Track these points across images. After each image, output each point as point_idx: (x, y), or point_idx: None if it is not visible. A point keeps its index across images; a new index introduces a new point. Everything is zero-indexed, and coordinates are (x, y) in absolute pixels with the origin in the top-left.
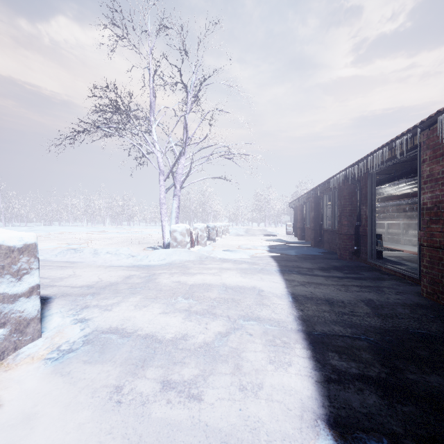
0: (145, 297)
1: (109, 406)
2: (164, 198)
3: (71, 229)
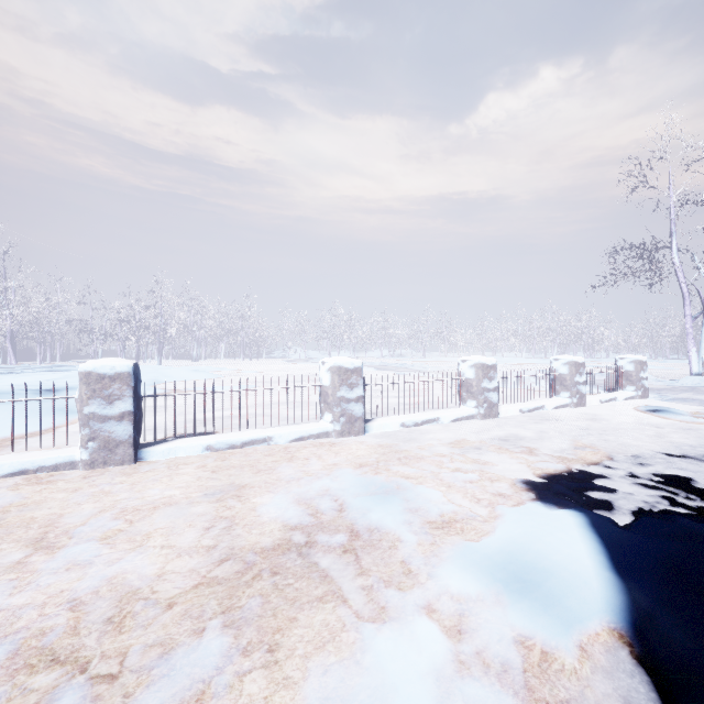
0: (697, 393)
1: (699, 406)
2: (690, 327)
3: (525, 361)
